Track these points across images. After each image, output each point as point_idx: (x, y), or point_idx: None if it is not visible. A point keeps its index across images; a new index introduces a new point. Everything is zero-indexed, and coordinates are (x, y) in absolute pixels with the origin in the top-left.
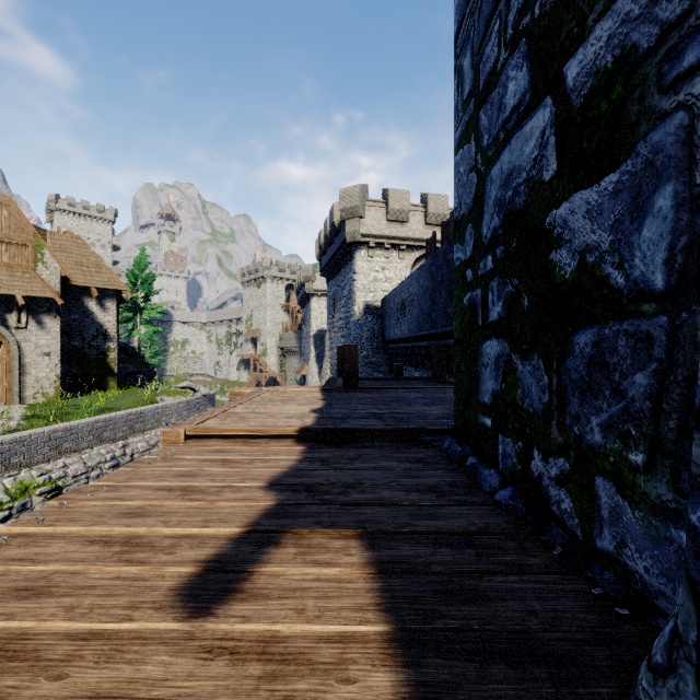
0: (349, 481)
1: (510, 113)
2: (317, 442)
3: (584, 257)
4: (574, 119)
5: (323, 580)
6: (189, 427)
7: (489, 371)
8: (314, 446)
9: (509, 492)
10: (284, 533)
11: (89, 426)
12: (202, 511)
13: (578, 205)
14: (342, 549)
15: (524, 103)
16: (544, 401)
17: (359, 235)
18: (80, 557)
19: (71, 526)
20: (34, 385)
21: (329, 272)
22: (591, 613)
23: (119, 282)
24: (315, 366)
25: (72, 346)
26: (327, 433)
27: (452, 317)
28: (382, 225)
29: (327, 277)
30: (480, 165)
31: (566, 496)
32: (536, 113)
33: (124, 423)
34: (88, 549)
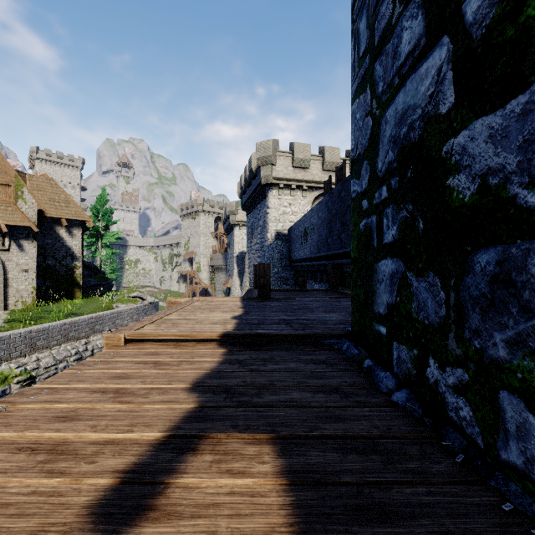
0: (263, 383)
1: (404, 59)
2: (236, 345)
3: (486, 180)
4: (474, 51)
5: (236, 493)
6: (129, 332)
7: (384, 286)
8: (233, 349)
9: (404, 394)
10: (203, 437)
11: (57, 327)
12: (130, 414)
13: (478, 131)
14: (256, 456)
15: (419, 47)
16: (440, 315)
17: (271, 178)
18: (3, 467)
19: (5, 432)
20: (15, 295)
21: (248, 207)
22: (505, 533)
23: (84, 214)
24: (237, 280)
25: (46, 264)
26: (245, 337)
27: (344, 242)
28: (289, 171)
29: (247, 211)
30: (375, 109)
31: (464, 404)
32: (432, 53)
33: (86, 325)
34: (13, 458)
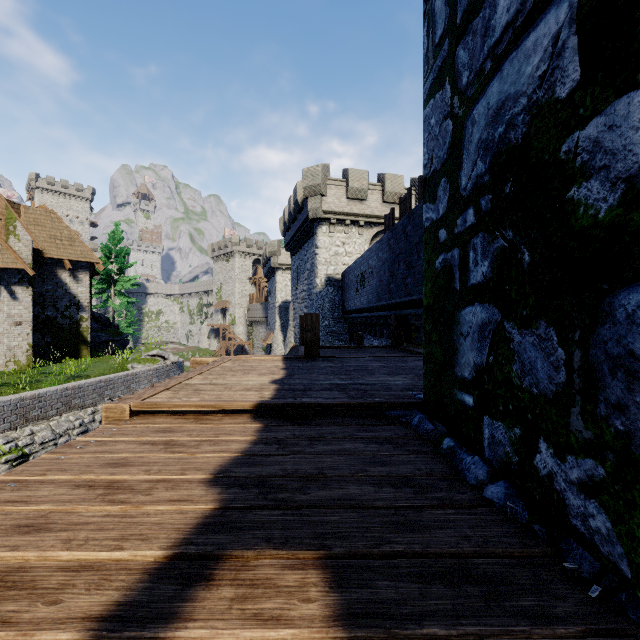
0: (309, 471)
1: (501, 33)
2: (275, 418)
3: (636, 184)
4: None
5: None
6: (135, 402)
7: (470, 341)
8: (271, 423)
9: (502, 489)
10: (222, 556)
11: (57, 393)
12: (122, 520)
13: (622, 114)
14: (298, 589)
15: (523, 13)
16: (557, 382)
17: (321, 212)
18: None
19: None
20: (6, 354)
21: (293, 247)
22: None
23: (92, 255)
24: (280, 335)
25: (46, 315)
26: (286, 408)
27: (410, 288)
28: (342, 203)
29: (291, 251)
30: (458, 109)
31: (598, 510)
32: (544, 17)
33: (93, 391)
34: None
